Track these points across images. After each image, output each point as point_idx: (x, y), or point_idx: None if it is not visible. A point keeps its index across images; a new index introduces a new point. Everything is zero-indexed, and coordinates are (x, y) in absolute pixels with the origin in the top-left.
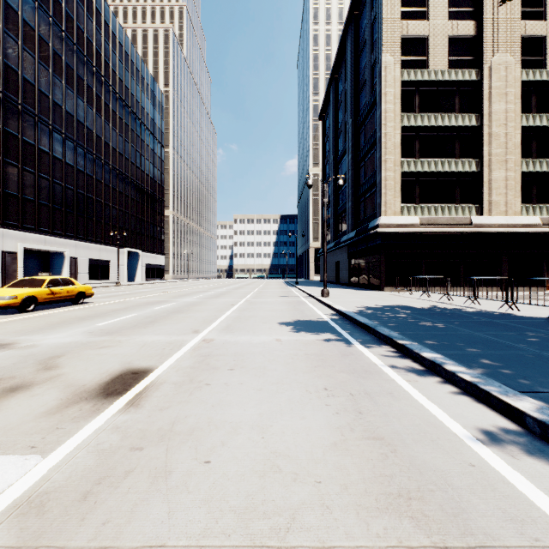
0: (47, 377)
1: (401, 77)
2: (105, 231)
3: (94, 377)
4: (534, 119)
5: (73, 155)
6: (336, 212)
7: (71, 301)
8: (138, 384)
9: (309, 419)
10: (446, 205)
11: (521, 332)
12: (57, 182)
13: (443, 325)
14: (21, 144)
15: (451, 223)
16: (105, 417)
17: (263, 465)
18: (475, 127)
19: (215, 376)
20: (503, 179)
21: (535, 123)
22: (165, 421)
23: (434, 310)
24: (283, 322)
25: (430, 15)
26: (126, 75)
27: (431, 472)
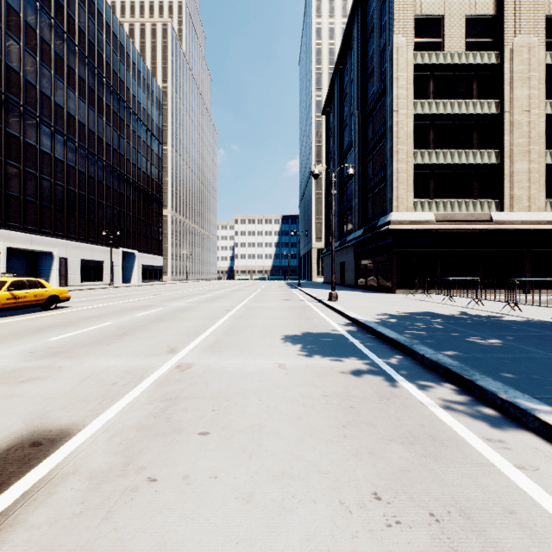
0: None
1: (414, 60)
2: (98, 230)
3: None
4: None
5: (63, 150)
6: (341, 210)
7: (41, 306)
8: (20, 480)
9: None
10: (463, 200)
11: None
12: (45, 177)
13: (500, 342)
14: (4, 136)
15: (469, 219)
16: None
17: None
18: (495, 115)
19: (173, 452)
20: (526, 172)
21: None
22: None
23: (469, 318)
24: (287, 335)
25: None
26: (121, 68)
27: None
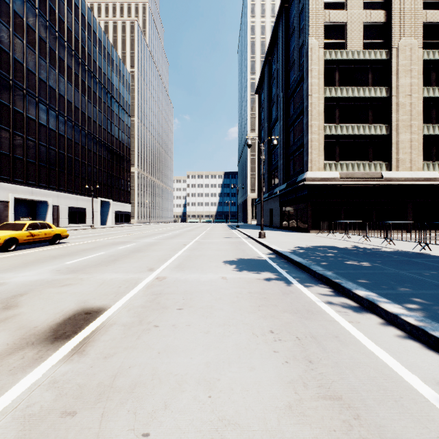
0: (2, 318)
1: (324, 57)
2: (81, 184)
3: (48, 317)
4: (434, 91)
5: (55, 122)
6: (270, 168)
7: (49, 242)
8: (88, 326)
9: (258, 371)
10: (361, 162)
11: None
12: (42, 144)
13: (369, 264)
14: (11, 112)
15: (365, 177)
16: (45, 367)
17: None
18: (385, 98)
19: (164, 316)
20: (409, 141)
21: (435, 94)
22: (106, 373)
23: (356, 249)
24: (227, 260)
25: (348, 6)
26: (99, 58)
27: None
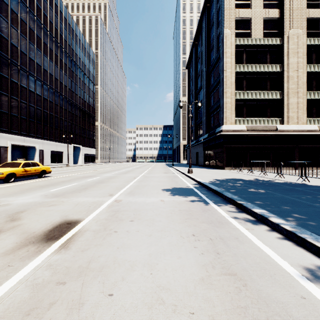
0: (11, 226)
1: (235, 42)
2: (60, 134)
3: (42, 226)
4: (314, 67)
5: (41, 89)
6: (196, 123)
7: (37, 176)
8: (70, 232)
9: (183, 259)
10: (262, 118)
11: (314, 195)
12: (31, 105)
13: (264, 191)
14: (9, 82)
15: (265, 129)
16: (43, 257)
17: (151, 297)
18: (279, 72)
19: (121, 225)
20: (296, 103)
21: (315, 69)
22: (84, 260)
23: (257, 181)
24: (165, 188)
25: (252, 6)
26: (72, 43)
27: (275, 304)
